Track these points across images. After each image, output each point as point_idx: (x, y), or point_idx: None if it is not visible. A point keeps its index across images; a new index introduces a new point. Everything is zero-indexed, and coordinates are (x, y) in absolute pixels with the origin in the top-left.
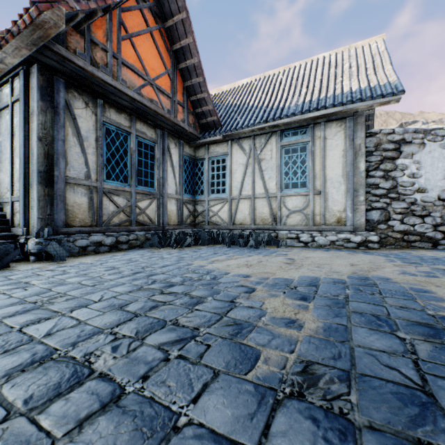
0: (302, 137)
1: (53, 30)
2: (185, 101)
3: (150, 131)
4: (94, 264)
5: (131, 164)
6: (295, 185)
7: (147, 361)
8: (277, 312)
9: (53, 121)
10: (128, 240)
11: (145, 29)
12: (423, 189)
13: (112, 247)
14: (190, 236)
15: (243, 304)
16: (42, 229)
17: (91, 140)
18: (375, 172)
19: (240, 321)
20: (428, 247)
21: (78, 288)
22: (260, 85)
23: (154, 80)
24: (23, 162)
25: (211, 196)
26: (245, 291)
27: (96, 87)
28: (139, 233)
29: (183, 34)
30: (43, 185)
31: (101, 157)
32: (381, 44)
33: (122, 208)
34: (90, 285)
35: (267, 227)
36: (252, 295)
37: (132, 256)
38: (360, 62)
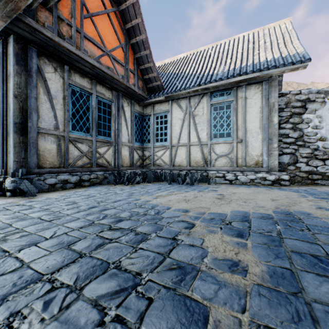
0: (227, 97)
1: (23, 3)
2: (136, 69)
3: (108, 93)
4: (58, 199)
5: (92, 118)
6: (222, 135)
7: (78, 326)
8: (218, 252)
9: (27, 82)
10: (90, 179)
11: (103, 10)
12: (324, 138)
13: (77, 184)
14: (139, 175)
15: (185, 241)
16: (17, 170)
17: (59, 98)
18: (285, 125)
19: (182, 263)
20: (328, 184)
21: (36, 223)
22: (194, 58)
23: (110, 51)
24: (2, 115)
25: (156, 144)
26: (185, 227)
27: (63, 56)
28: (99, 173)
29: (133, 15)
30: (18, 134)
31: (67, 112)
32: (289, 25)
33: (84, 153)
34: (48, 220)
35: (199, 168)
36: (192, 231)
37: (91, 192)
38: (273, 38)
